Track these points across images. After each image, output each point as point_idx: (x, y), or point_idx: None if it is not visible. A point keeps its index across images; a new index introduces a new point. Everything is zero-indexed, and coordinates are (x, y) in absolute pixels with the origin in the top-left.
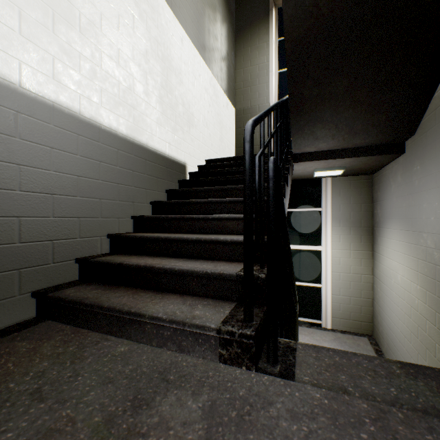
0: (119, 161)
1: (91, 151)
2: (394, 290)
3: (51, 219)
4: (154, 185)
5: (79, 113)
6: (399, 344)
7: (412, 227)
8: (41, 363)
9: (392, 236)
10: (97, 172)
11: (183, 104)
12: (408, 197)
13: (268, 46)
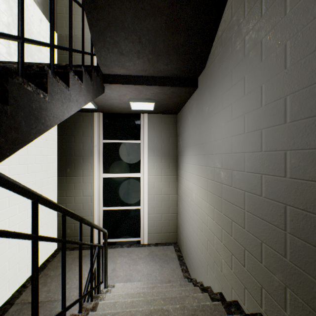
0: None
1: None
2: (190, 207)
3: None
4: None
5: None
6: (194, 253)
7: (203, 151)
8: None
9: (190, 161)
10: None
11: None
12: (200, 125)
13: None
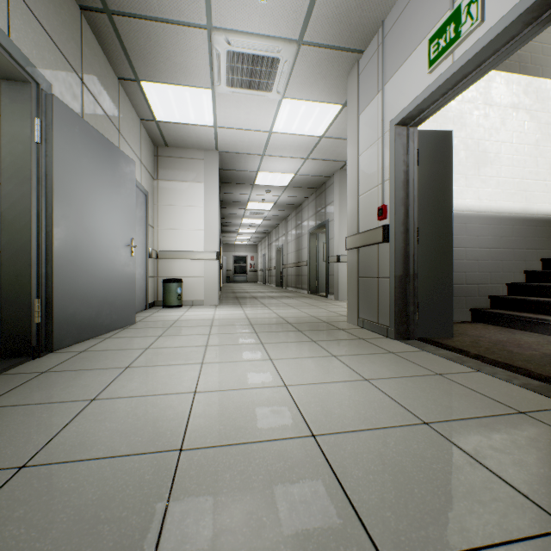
0: (513, 234)
1: (496, 232)
2: None
3: (476, 273)
4: (543, 245)
5: (489, 212)
6: None
7: None
8: (493, 330)
9: None
10: (499, 244)
11: None
12: None
13: None
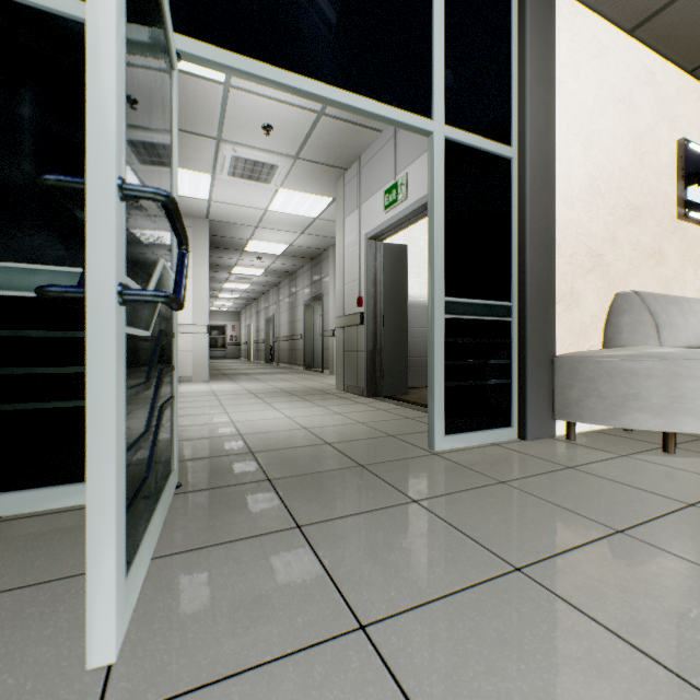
0: None
1: None
2: None
3: None
4: None
5: None
6: None
7: None
8: None
9: None
10: None
11: None
12: None
13: None
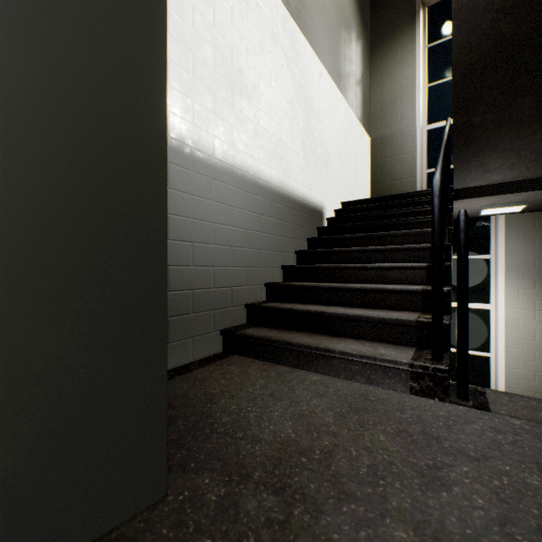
0: (272, 213)
1: (254, 205)
2: None
3: (231, 268)
4: (297, 234)
5: (246, 172)
6: None
7: None
8: (258, 380)
9: None
10: (258, 224)
11: (321, 145)
12: None
13: (413, 57)
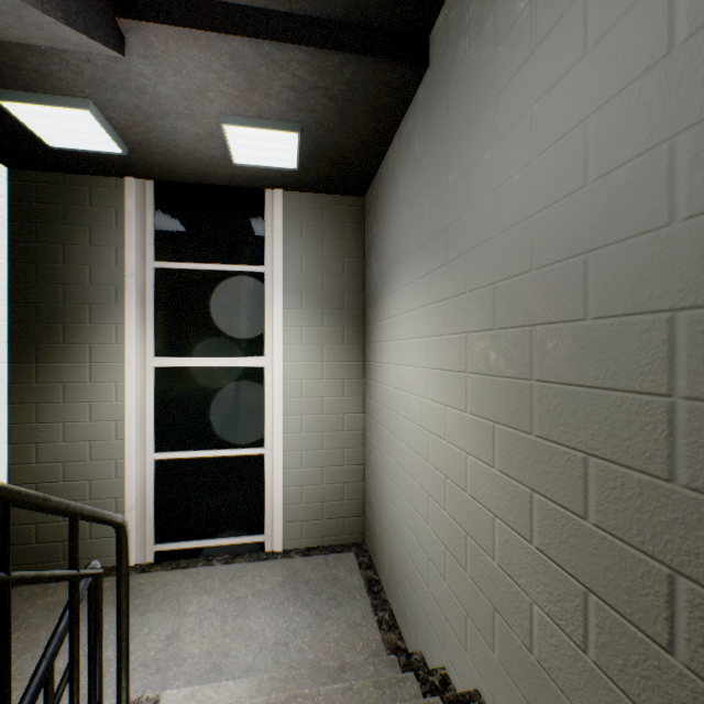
0: None
1: None
2: (405, 438)
3: None
4: None
5: None
6: (417, 574)
7: (449, 252)
8: None
9: (402, 305)
10: None
11: None
12: (438, 176)
13: None
